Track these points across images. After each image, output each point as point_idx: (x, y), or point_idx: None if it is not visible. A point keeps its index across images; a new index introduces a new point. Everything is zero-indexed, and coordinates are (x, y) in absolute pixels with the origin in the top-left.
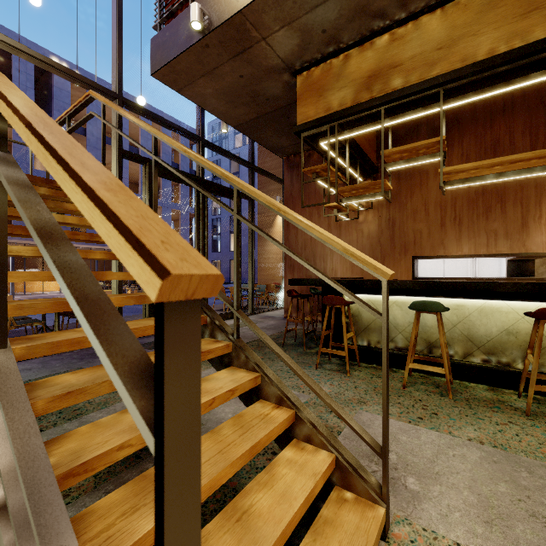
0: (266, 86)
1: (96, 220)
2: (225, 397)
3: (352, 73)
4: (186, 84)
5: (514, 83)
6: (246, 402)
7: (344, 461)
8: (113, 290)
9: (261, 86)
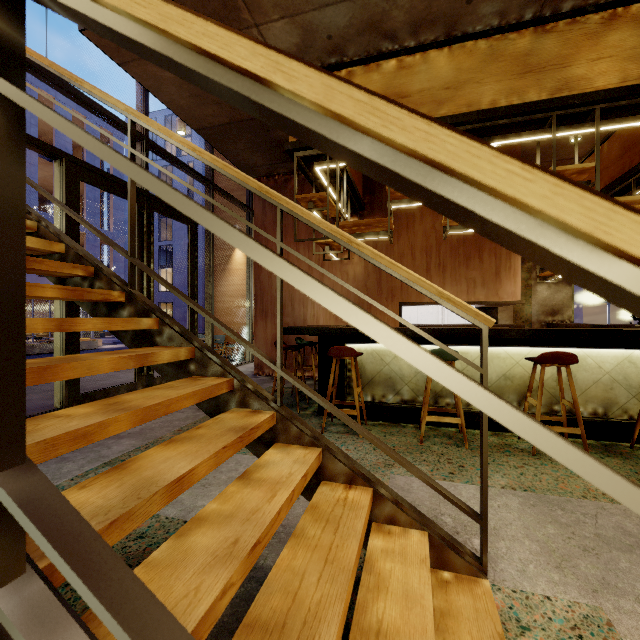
0: None
1: (623, 230)
2: (301, 486)
3: None
4: (135, 58)
5: (508, 137)
6: None
7: (437, 538)
8: None
9: None
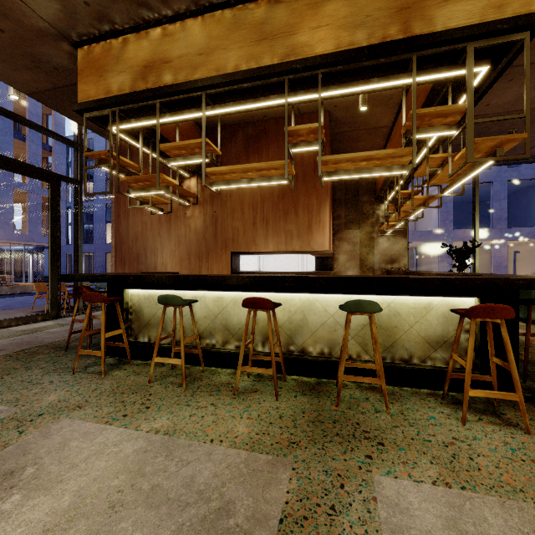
0: (46, 52)
1: None
2: None
3: (130, 59)
4: None
5: (260, 101)
6: None
7: None
8: None
9: (38, 50)
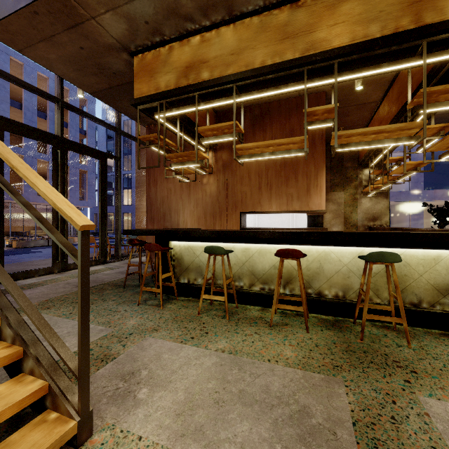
0: (109, 61)
1: None
2: None
3: (175, 62)
4: (26, 46)
5: (280, 88)
6: None
7: (55, 387)
8: None
9: (104, 60)
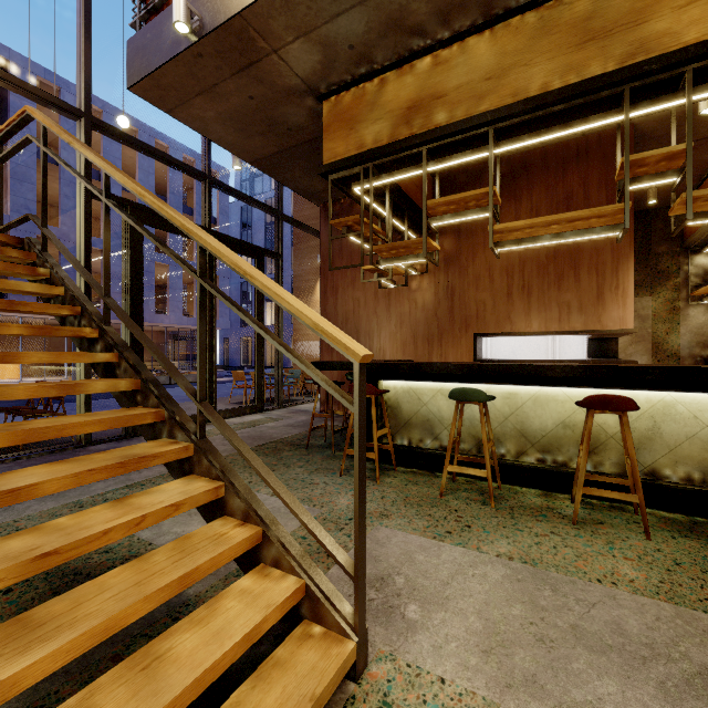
0: (286, 112)
1: None
2: (164, 514)
3: (389, 102)
4: (178, 104)
5: (572, 126)
6: (210, 520)
7: (315, 588)
8: (78, 377)
9: (279, 112)
